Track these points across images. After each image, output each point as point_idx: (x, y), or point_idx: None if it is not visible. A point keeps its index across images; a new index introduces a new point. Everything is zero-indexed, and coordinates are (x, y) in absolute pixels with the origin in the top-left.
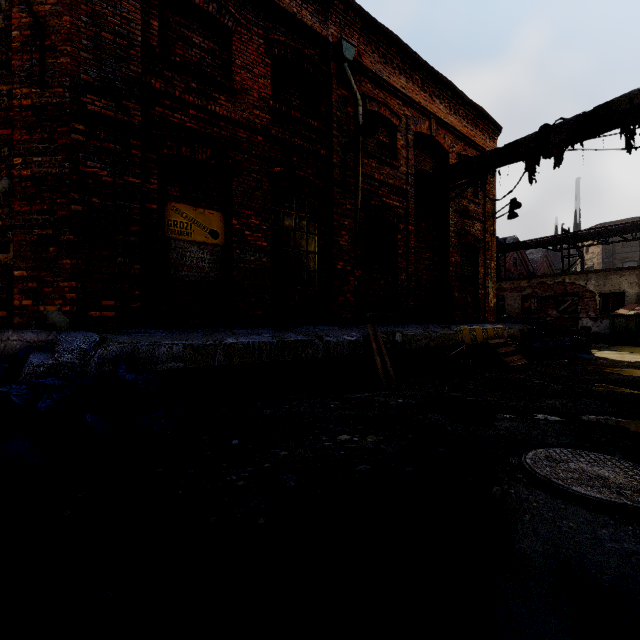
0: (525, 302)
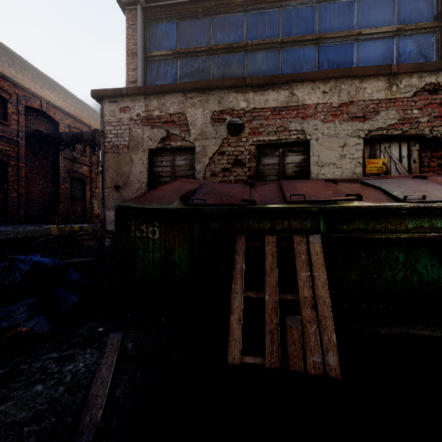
0: None
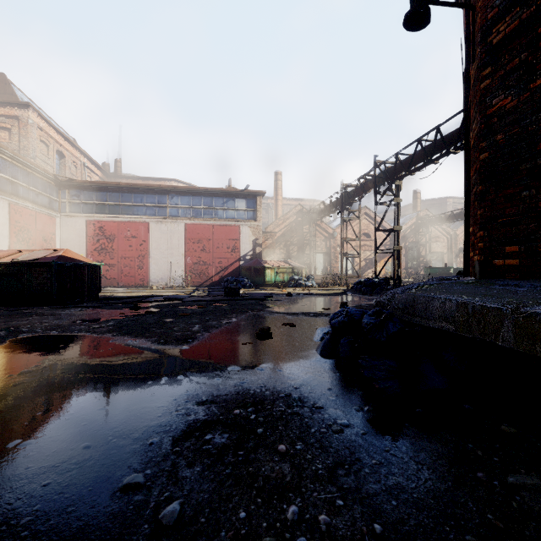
0: None
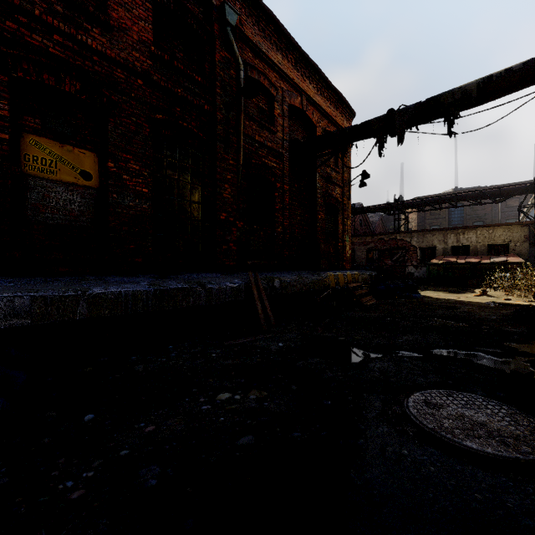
0: (369, 253)
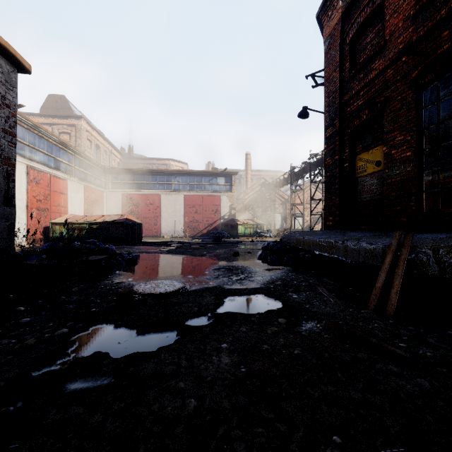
0: None
